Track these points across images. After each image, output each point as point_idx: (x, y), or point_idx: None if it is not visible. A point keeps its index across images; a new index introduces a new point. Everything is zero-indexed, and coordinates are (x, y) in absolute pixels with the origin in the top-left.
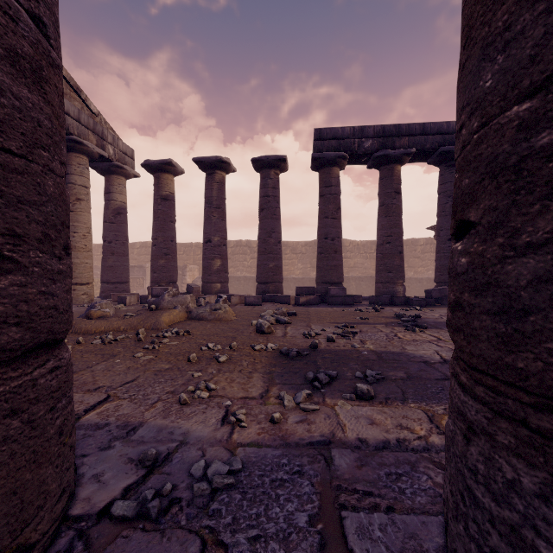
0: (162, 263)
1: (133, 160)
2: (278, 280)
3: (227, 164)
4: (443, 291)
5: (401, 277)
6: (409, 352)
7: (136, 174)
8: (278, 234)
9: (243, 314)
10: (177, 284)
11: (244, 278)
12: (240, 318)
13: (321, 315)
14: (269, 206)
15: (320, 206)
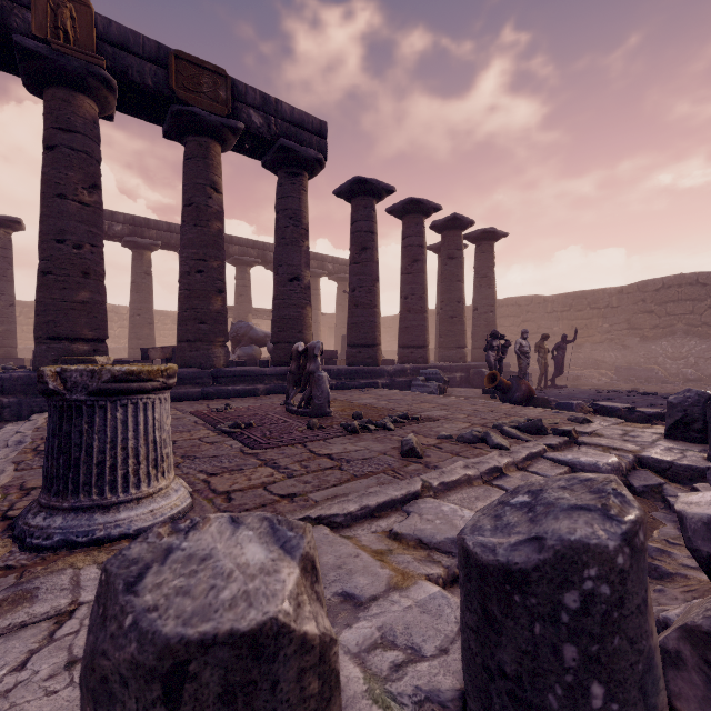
0: None
1: None
2: (11, 345)
3: None
4: None
5: (150, 344)
6: None
7: None
8: (11, 297)
9: None
10: None
11: None
12: None
13: None
14: None
15: None
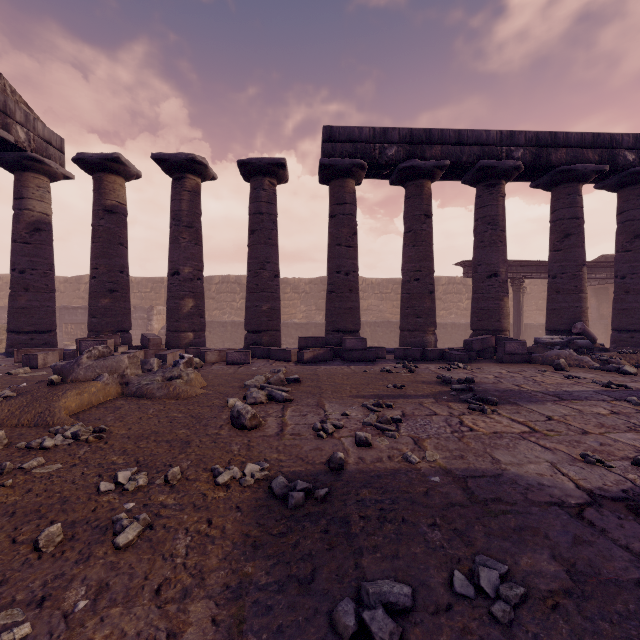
0: (105, 303)
1: (63, 154)
2: (275, 327)
3: (203, 166)
4: (486, 342)
5: (432, 324)
6: (511, 472)
7: (66, 174)
8: (275, 265)
9: (219, 381)
10: (130, 334)
11: (232, 324)
12: (212, 391)
13: (337, 382)
14: (262, 227)
15: (331, 229)
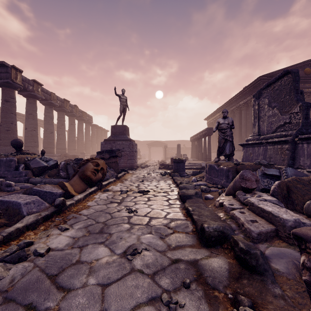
0: None
1: None
2: None
3: None
4: None
5: None
6: None
7: None
8: None
9: None
10: None
11: None
12: None
13: None
14: None
15: None
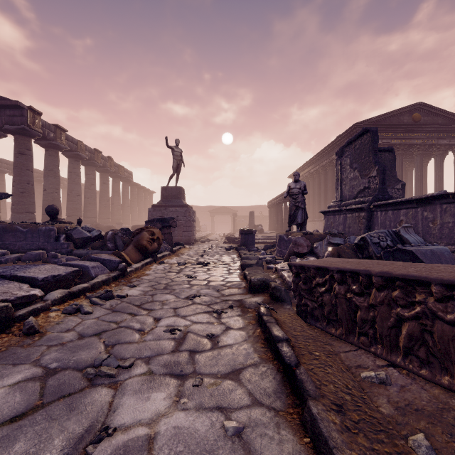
0: None
1: None
2: None
3: None
4: None
5: None
6: None
7: None
8: None
9: None
10: None
11: None
12: None
13: None
14: None
15: None
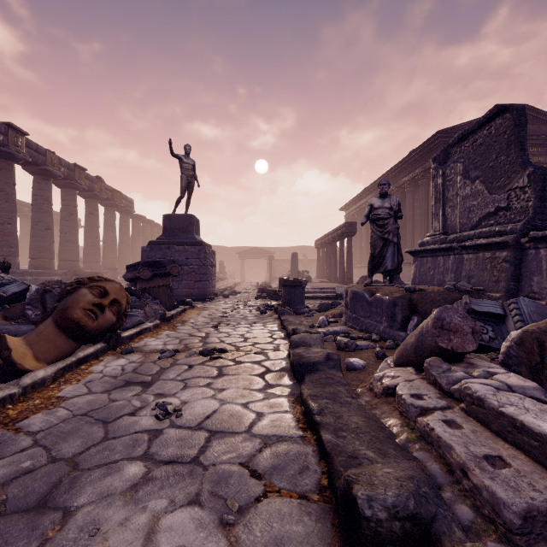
0: None
1: None
2: None
3: None
4: None
5: None
6: None
7: None
8: None
9: None
10: None
11: None
12: None
13: None
14: None
15: None
